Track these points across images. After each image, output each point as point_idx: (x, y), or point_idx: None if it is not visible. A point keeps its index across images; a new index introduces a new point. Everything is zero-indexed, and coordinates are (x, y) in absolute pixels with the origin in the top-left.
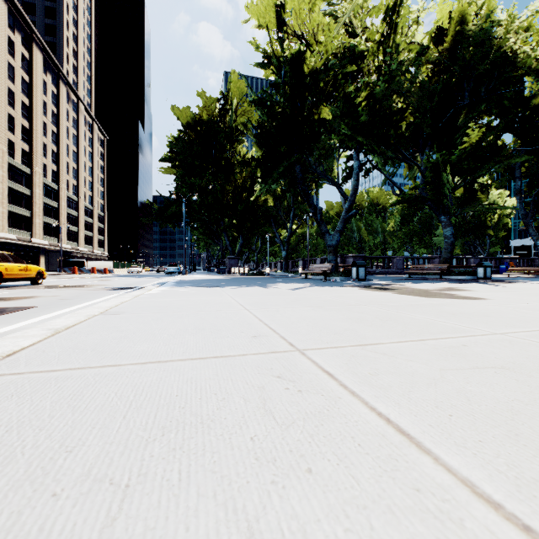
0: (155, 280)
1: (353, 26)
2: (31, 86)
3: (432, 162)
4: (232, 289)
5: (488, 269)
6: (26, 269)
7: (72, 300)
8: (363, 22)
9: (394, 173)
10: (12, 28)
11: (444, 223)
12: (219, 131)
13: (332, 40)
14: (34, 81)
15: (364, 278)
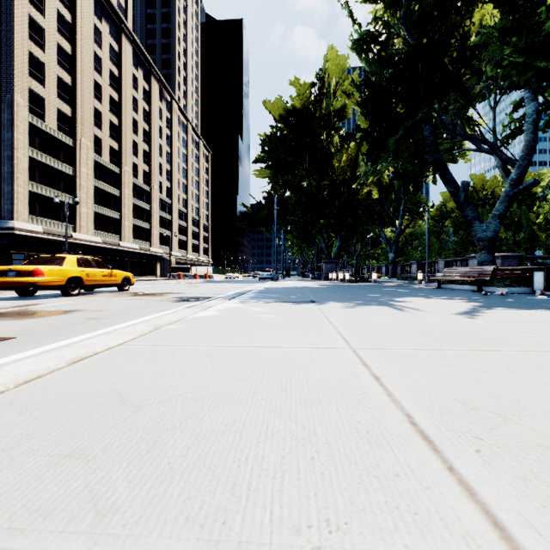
0: (243, 286)
1: None
2: (150, 114)
3: None
4: (339, 310)
5: None
6: (110, 274)
7: (97, 321)
8: None
9: None
10: (136, 66)
11: None
12: (314, 120)
13: None
14: (153, 109)
15: None
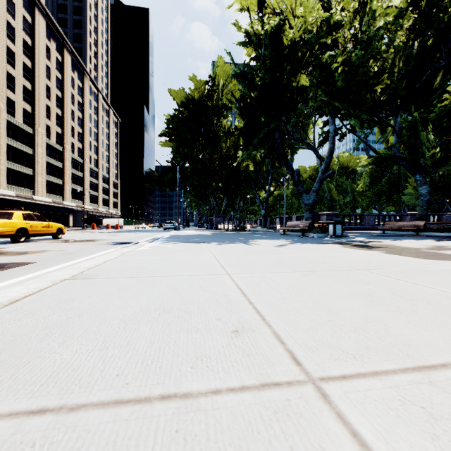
0: (153, 235)
1: (328, 1)
2: (63, 82)
3: (409, 122)
4: (216, 245)
5: None
6: (48, 226)
7: (72, 255)
8: None
9: (367, 137)
10: (49, 38)
11: (419, 182)
12: (207, 108)
13: (310, 11)
14: (65, 78)
15: (341, 234)
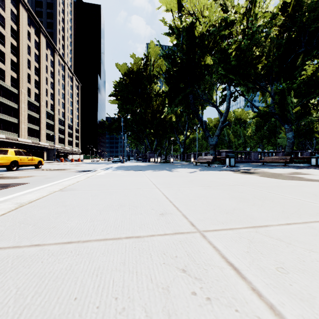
0: (105, 165)
1: (226, 6)
2: (39, 57)
3: (280, 89)
4: (149, 172)
5: (318, 159)
6: (32, 159)
7: (52, 178)
8: (232, 3)
9: (252, 98)
10: (29, 25)
11: (287, 129)
12: (143, 77)
13: (213, 14)
14: (41, 54)
15: (234, 165)
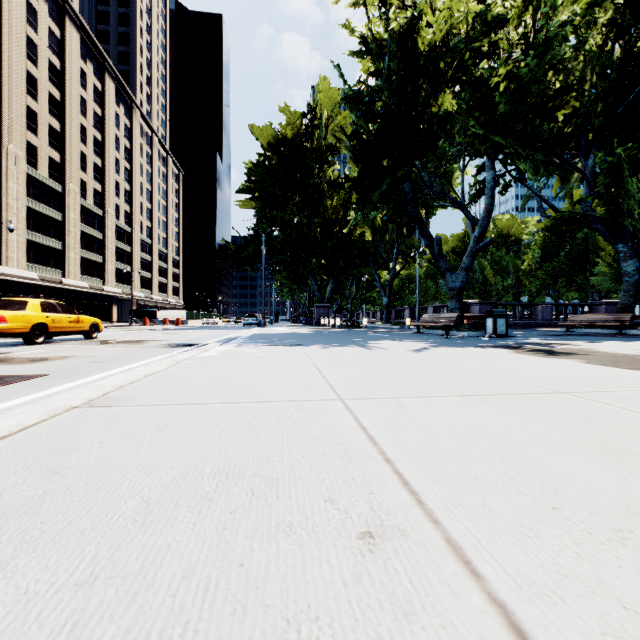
0: (227, 333)
1: None
2: (104, 120)
3: (610, 163)
4: (319, 350)
5: None
6: (77, 320)
7: (105, 363)
8: None
9: (540, 189)
10: (84, 58)
11: (623, 254)
12: (305, 152)
13: None
14: (107, 114)
15: (504, 333)
